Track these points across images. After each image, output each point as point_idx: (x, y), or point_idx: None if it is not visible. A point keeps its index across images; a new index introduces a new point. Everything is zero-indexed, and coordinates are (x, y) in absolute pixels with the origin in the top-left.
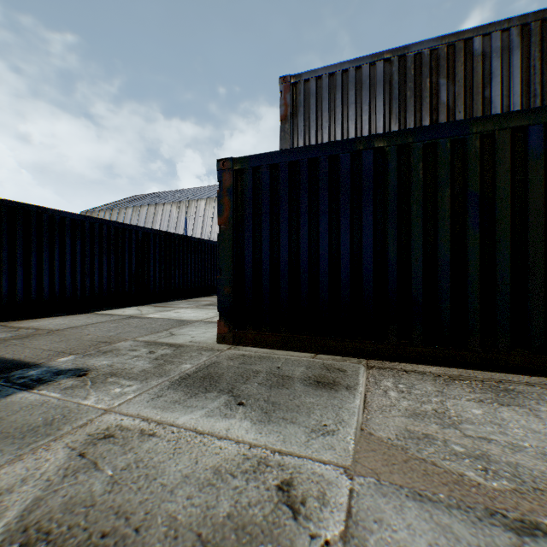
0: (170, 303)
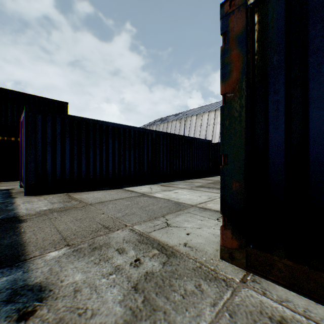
0: (172, 183)
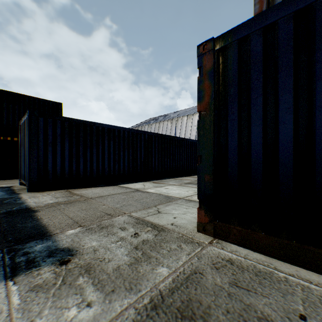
0: (163, 181)
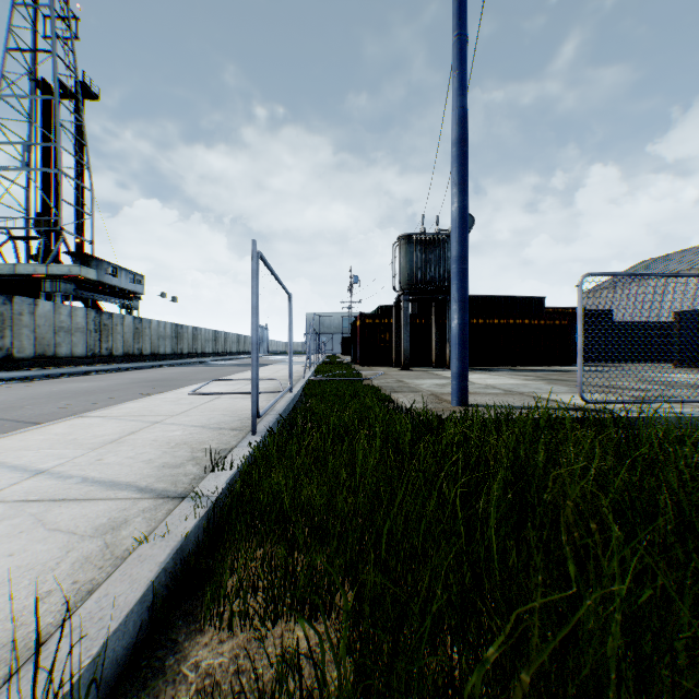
0: None
